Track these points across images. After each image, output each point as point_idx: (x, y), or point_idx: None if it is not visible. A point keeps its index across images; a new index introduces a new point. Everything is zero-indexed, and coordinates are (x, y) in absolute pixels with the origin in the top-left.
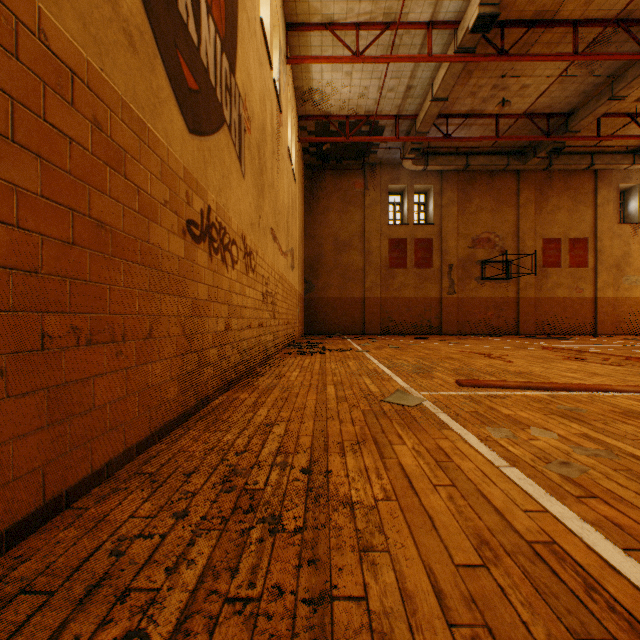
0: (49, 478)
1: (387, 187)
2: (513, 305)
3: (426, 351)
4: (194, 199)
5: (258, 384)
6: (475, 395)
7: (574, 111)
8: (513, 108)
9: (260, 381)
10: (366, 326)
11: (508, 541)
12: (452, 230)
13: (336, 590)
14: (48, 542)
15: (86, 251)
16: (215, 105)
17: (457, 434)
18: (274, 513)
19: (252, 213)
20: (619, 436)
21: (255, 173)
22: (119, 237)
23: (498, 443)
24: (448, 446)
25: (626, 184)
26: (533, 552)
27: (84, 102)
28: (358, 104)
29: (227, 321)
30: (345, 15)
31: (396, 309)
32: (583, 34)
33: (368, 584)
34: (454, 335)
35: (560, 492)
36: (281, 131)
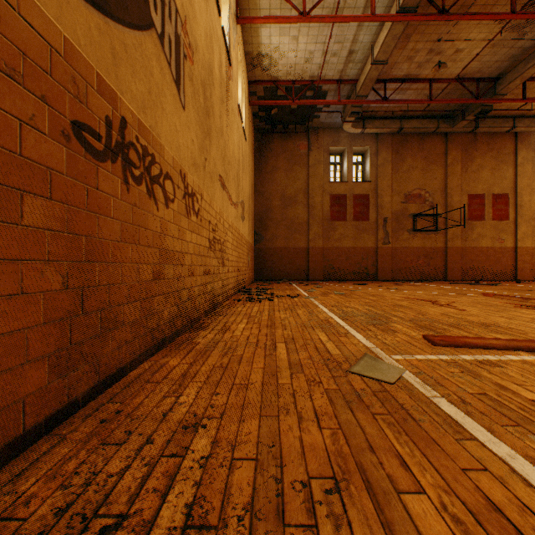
0: None
1: (328, 148)
2: (441, 254)
3: (371, 297)
4: (91, 96)
5: (197, 341)
6: (461, 360)
7: (502, 75)
8: (446, 73)
9: (200, 337)
10: (310, 273)
11: None
12: (387, 187)
13: None
14: None
15: None
16: None
17: (495, 456)
18: None
19: (195, 152)
20: None
21: (199, 110)
22: None
23: None
24: (505, 499)
25: None
26: None
27: None
28: (303, 69)
29: (157, 268)
30: None
31: (336, 258)
32: None
33: None
34: (389, 281)
35: None
36: (231, 85)
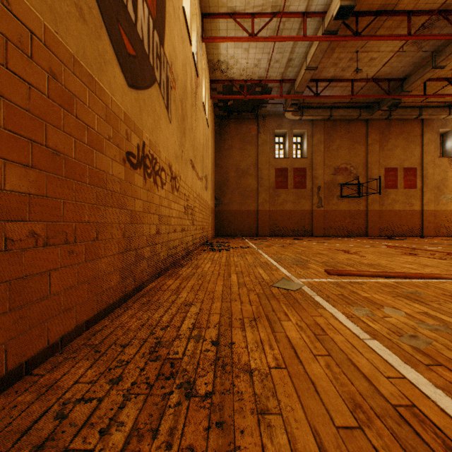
0: (11, 352)
1: (274, 131)
2: (363, 215)
3: (302, 248)
4: (132, 136)
5: (180, 273)
6: (340, 281)
7: (407, 77)
8: (364, 75)
9: (182, 271)
10: (259, 230)
11: (377, 405)
12: (320, 162)
13: (239, 451)
14: (7, 405)
15: (43, 173)
16: (148, 67)
17: (329, 312)
18: (189, 379)
19: (176, 148)
20: (451, 314)
21: (179, 119)
22: (71, 163)
23: (361, 320)
24: (323, 322)
25: (444, 129)
26: (398, 415)
27: (41, 56)
28: (253, 72)
29: (157, 227)
30: (244, 7)
31: (280, 218)
32: (415, 21)
33: (265, 445)
34: (321, 237)
35: (413, 361)
36: (198, 90)
